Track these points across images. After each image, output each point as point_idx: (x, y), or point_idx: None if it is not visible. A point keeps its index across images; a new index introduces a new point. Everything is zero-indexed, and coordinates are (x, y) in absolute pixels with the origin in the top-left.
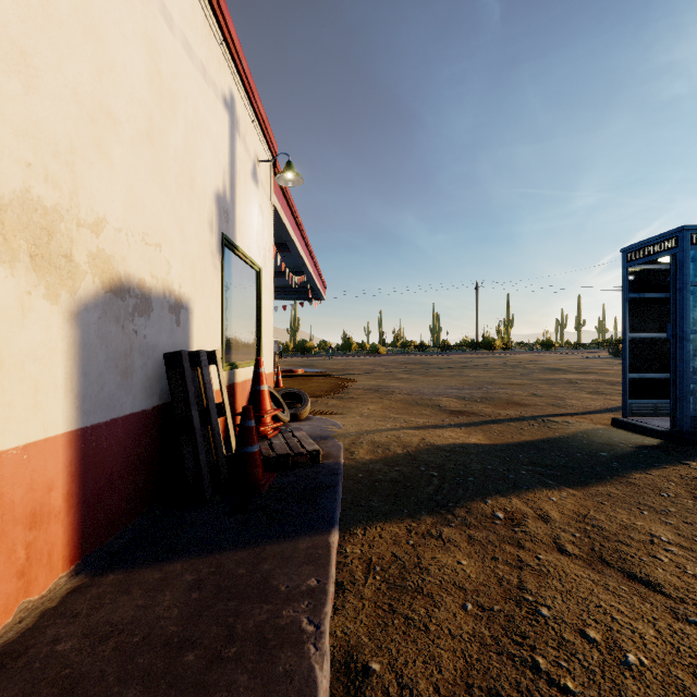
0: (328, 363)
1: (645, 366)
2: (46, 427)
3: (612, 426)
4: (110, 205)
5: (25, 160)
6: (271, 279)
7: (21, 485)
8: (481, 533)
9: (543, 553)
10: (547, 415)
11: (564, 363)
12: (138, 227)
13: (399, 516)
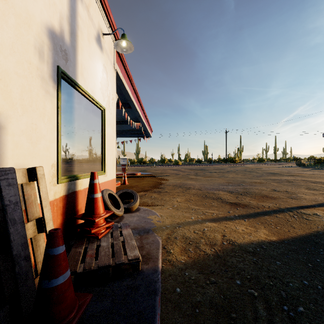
0: (153, 169)
1: None
2: None
3: None
4: None
5: None
6: (114, 118)
7: None
8: None
9: None
10: (296, 207)
11: (276, 169)
12: None
13: None
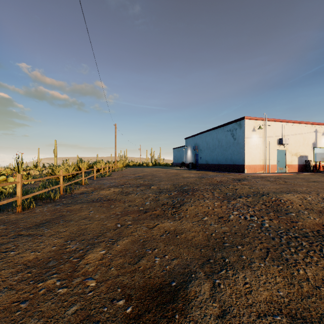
0: None
1: None
2: (296, 164)
3: None
4: (300, 151)
5: (295, 151)
6: None
7: (295, 166)
8: None
9: None
10: None
11: None
12: (302, 151)
13: None
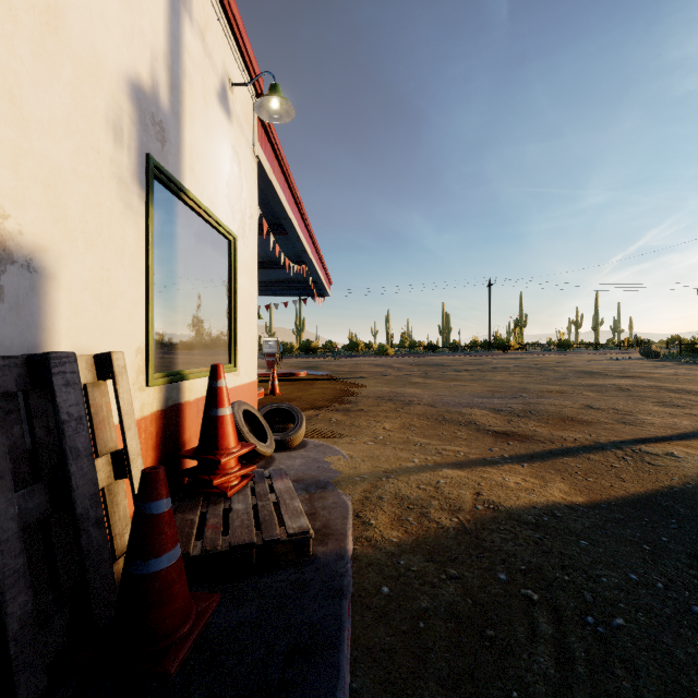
0: (333, 364)
1: None
2: None
3: None
4: None
5: None
6: (255, 256)
7: None
8: None
9: None
10: (631, 441)
11: (596, 365)
12: None
13: None
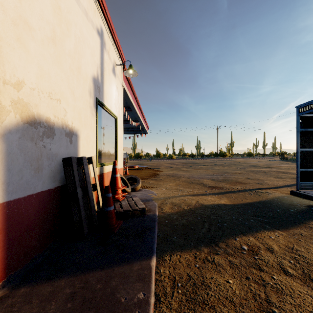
0: (149, 163)
1: (308, 165)
2: None
3: (291, 194)
4: (27, 74)
5: None
6: (122, 122)
7: None
8: (236, 259)
9: (276, 275)
10: (256, 188)
11: (259, 163)
12: (46, 89)
13: (188, 247)
